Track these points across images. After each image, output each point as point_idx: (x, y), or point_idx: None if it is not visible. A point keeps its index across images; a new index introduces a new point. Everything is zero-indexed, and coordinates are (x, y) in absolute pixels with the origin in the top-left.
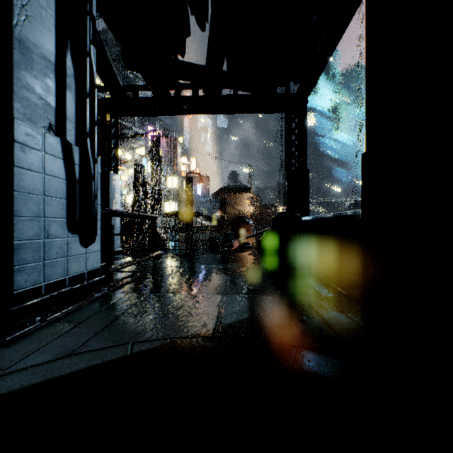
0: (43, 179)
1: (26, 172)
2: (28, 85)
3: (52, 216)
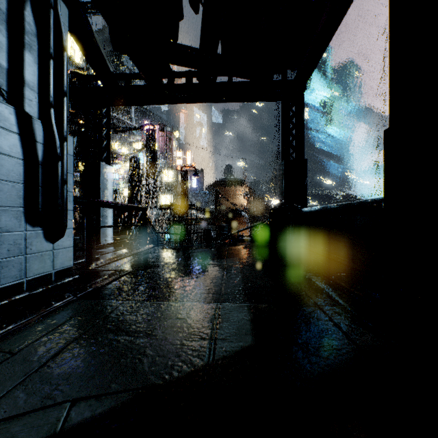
0: None
1: None
2: None
3: (0, 205)
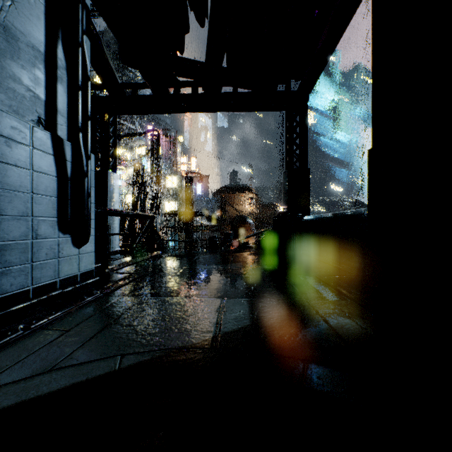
0: (31, 176)
1: (12, 168)
2: (14, 76)
3: (41, 216)
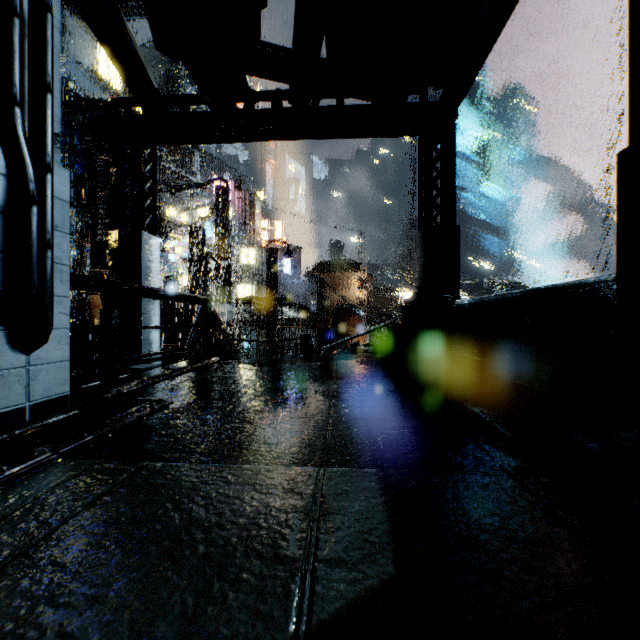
0: None
1: None
2: None
3: None
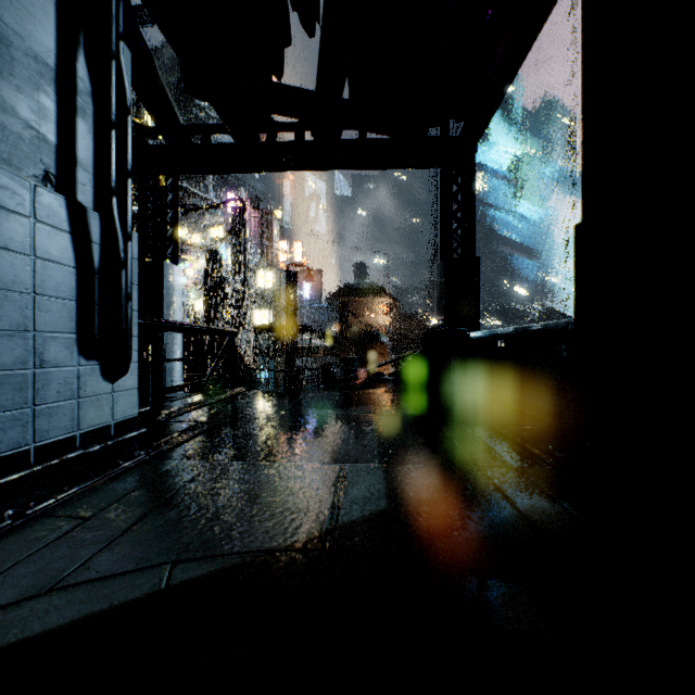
0: (32, 265)
1: None
2: (4, 103)
3: (49, 330)
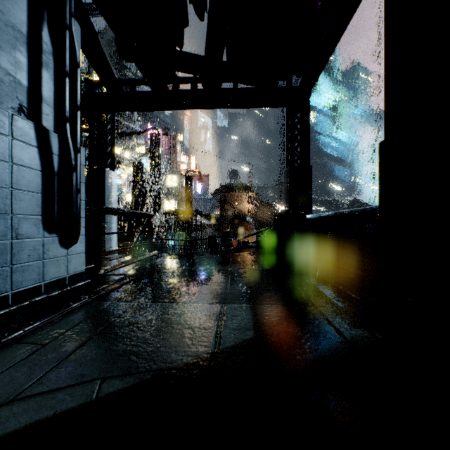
0: (10, 169)
1: None
2: None
3: (22, 213)
